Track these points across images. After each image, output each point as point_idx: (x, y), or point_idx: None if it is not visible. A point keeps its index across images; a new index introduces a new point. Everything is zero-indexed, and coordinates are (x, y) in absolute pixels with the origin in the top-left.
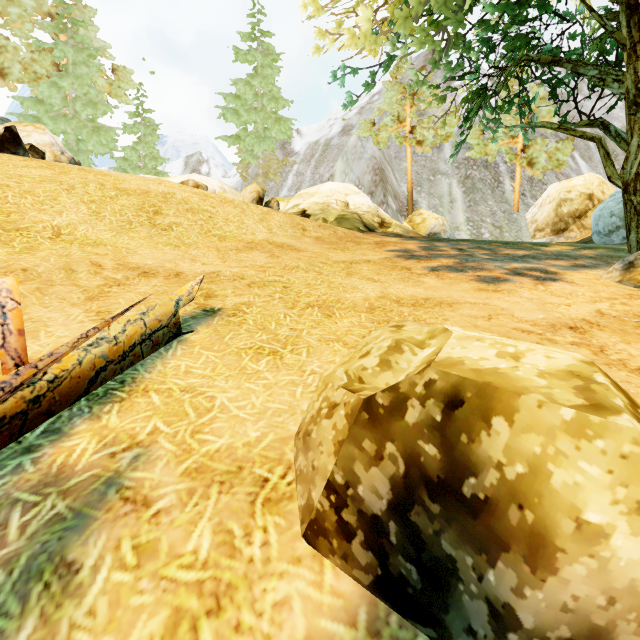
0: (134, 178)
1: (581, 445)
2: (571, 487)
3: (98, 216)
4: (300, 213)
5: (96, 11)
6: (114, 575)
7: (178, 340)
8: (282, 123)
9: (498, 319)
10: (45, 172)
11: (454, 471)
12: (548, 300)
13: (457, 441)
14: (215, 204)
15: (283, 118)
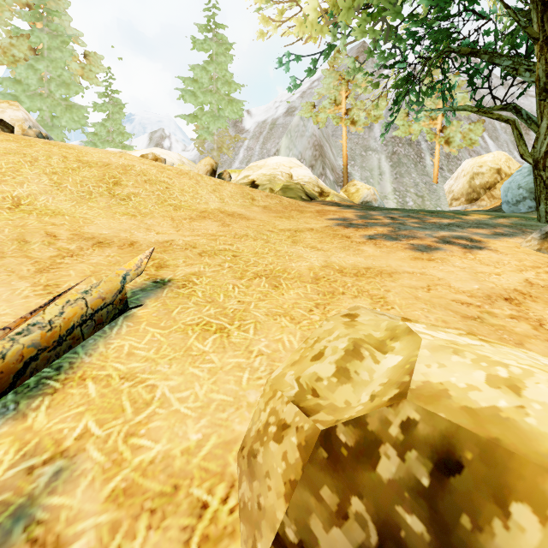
0: (97, 151)
1: None
2: None
3: (59, 187)
4: (250, 183)
5: (70, 3)
6: None
7: (124, 316)
8: (234, 104)
9: (437, 290)
10: (11, 145)
11: None
12: (479, 269)
13: (455, 523)
14: (172, 176)
15: (235, 100)
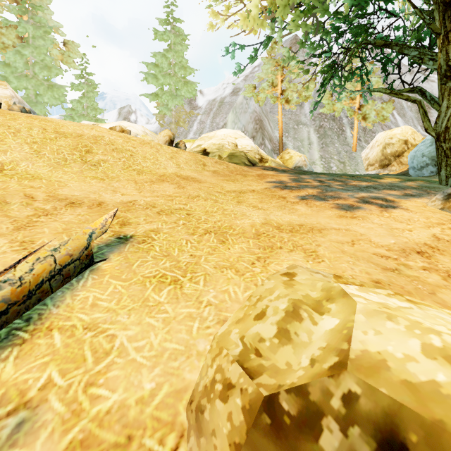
0: (72, 124)
1: None
2: None
3: (38, 154)
4: (202, 151)
5: None
6: None
7: (90, 269)
8: (189, 85)
9: (360, 244)
10: None
11: None
12: (394, 226)
13: None
14: (136, 145)
15: (190, 82)
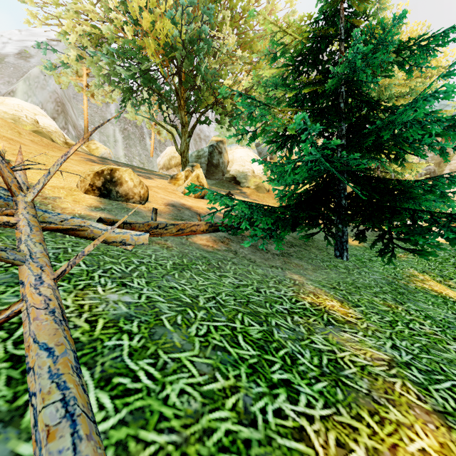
0: None
1: (126, 172)
2: (125, 177)
3: None
4: None
5: None
6: (49, 192)
7: None
8: None
9: None
10: None
11: (112, 178)
12: (145, 182)
13: (112, 175)
14: None
15: None
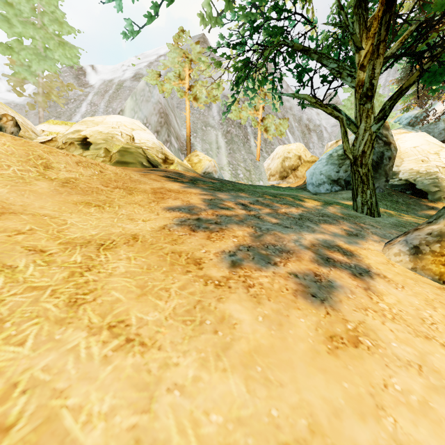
0: None
1: None
2: None
3: None
4: (80, 139)
5: None
6: None
7: None
8: (67, 48)
9: None
10: None
11: None
12: (439, 366)
13: None
14: None
15: (68, 44)
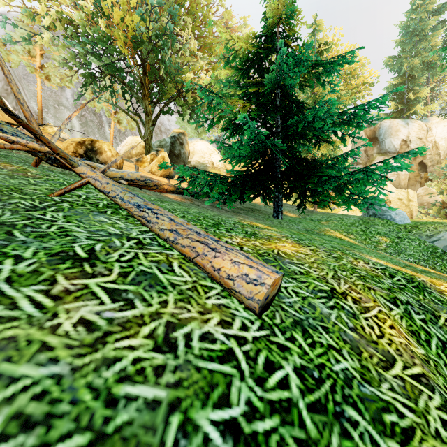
0: None
1: (105, 144)
2: (104, 147)
3: None
4: None
5: None
6: None
7: None
8: None
9: None
10: None
11: (93, 148)
12: None
13: (93, 145)
14: None
15: None
